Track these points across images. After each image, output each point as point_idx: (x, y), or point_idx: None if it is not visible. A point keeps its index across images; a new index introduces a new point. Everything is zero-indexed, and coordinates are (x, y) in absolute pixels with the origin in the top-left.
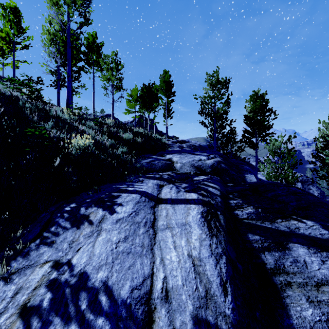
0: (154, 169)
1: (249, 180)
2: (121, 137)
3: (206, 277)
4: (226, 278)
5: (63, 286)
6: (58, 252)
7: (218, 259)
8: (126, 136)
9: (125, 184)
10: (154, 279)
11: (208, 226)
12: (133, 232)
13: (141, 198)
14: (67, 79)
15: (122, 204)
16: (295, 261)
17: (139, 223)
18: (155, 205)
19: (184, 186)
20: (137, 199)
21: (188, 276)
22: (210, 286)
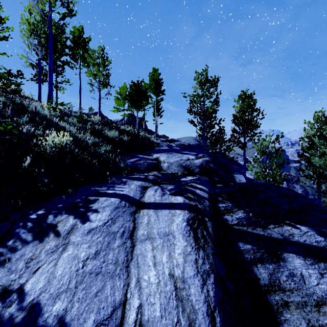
0: (139, 169)
1: (238, 180)
2: (105, 135)
3: (191, 304)
4: (215, 304)
5: (4, 326)
6: (10, 274)
7: (205, 278)
8: (111, 134)
9: (105, 186)
10: (127, 309)
11: (194, 237)
12: (106, 245)
13: (120, 202)
14: (49, 73)
15: (98, 211)
16: (291, 275)
17: (115, 233)
18: (136, 210)
19: (170, 188)
20: (116, 204)
21: (168, 304)
22: (195, 317)
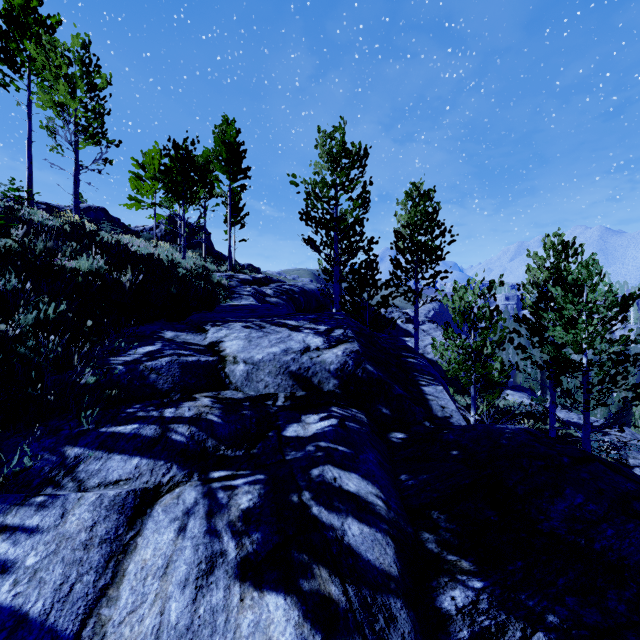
0: (153, 388)
1: (438, 408)
2: (59, 270)
3: None
4: None
5: None
6: None
7: None
8: (82, 267)
9: None
10: None
11: None
12: None
13: None
14: None
15: None
16: None
17: None
18: None
19: (244, 507)
20: None
21: None
22: None
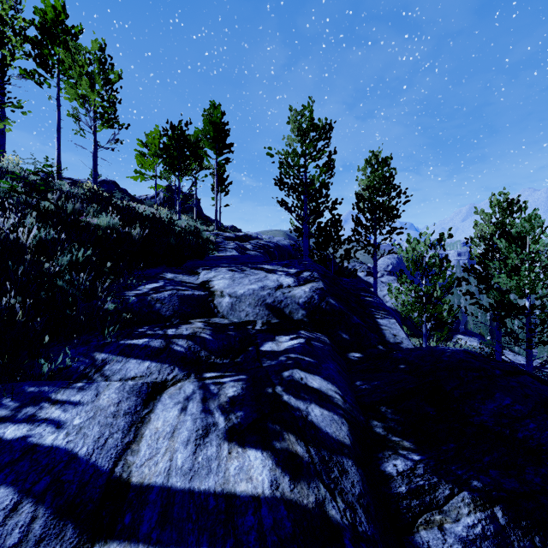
0: (158, 314)
1: (390, 335)
2: (85, 225)
3: None
4: None
5: None
6: None
7: None
8: (102, 223)
9: (10, 400)
10: None
11: None
12: None
13: (6, 518)
14: None
15: None
16: None
17: None
18: None
19: (230, 395)
20: None
21: None
22: None
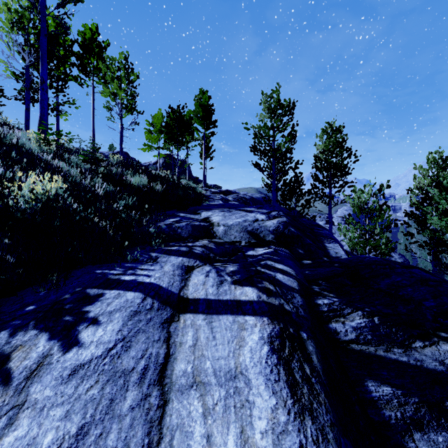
0: (180, 236)
1: (333, 253)
2: (127, 182)
3: None
4: None
5: None
6: None
7: None
8: (137, 181)
9: (119, 268)
10: None
11: (288, 381)
12: (106, 408)
13: (143, 301)
14: (40, 87)
15: (98, 321)
16: None
17: (128, 374)
18: (172, 316)
19: (232, 270)
20: (134, 306)
21: None
22: None
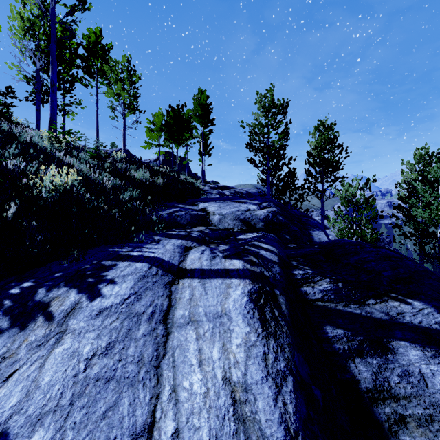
0: (179, 223)
1: (317, 238)
2: (131, 176)
3: (258, 427)
4: (297, 425)
5: None
6: None
7: (280, 384)
8: (140, 175)
9: (128, 247)
10: (155, 438)
11: (260, 318)
12: (125, 334)
13: (149, 269)
14: (51, 89)
15: (115, 281)
16: (405, 373)
17: (140, 315)
18: (173, 280)
19: (223, 248)
20: (143, 272)
21: (222, 428)
22: None
